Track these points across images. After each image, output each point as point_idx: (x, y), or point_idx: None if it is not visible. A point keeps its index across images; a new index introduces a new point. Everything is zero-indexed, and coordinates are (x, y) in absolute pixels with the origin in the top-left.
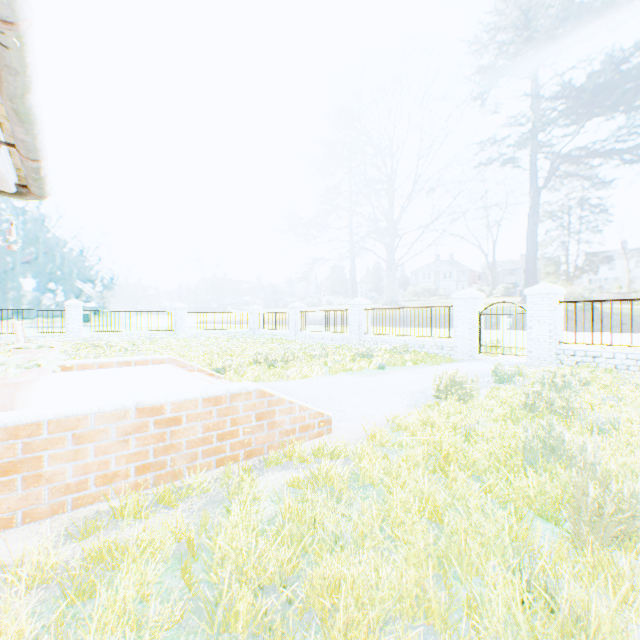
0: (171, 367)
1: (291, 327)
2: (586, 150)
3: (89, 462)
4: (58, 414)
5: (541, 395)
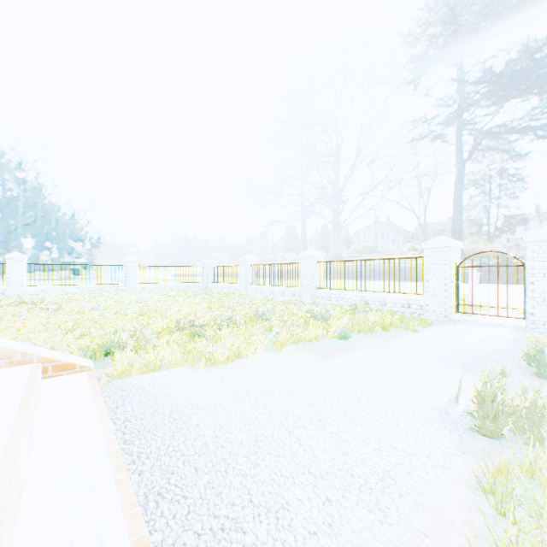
0: None
1: (242, 281)
2: (518, 117)
3: None
4: None
5: None
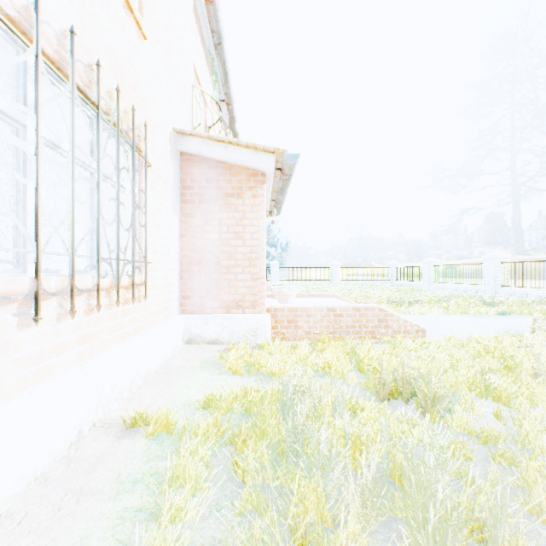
0: (334, 298)
1: (424, 279)
2: None
3: (311, 325)
4: (302, 306)
5: None
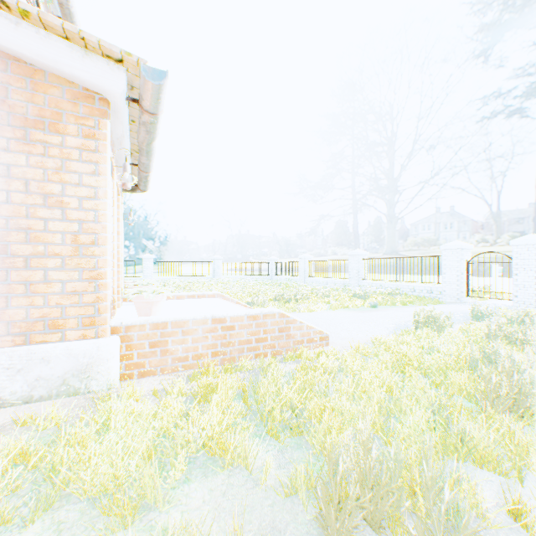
0: (220, 299)
1: (301, 274)
2: None
3: (189, 346)
4: (175, 318)
5: (502, 328)
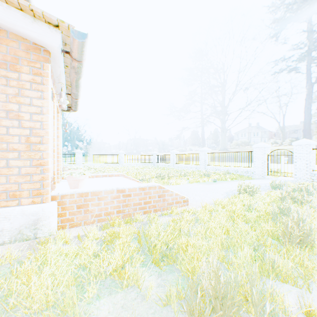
0: (122, 177)
1: (171, 162)
2: None
3: (102, 207)
4: (93, 190)
5: (290, 194)
